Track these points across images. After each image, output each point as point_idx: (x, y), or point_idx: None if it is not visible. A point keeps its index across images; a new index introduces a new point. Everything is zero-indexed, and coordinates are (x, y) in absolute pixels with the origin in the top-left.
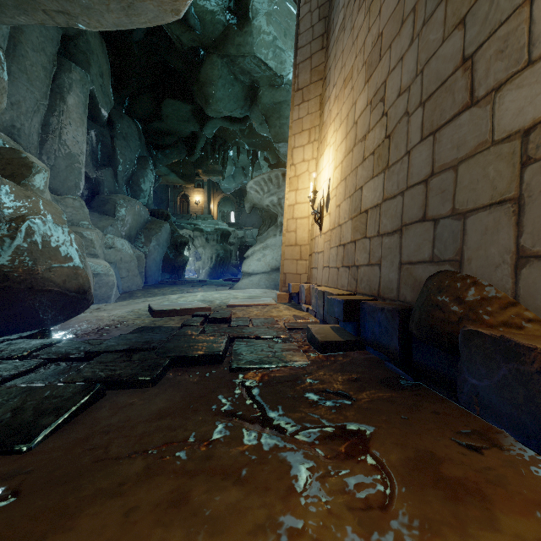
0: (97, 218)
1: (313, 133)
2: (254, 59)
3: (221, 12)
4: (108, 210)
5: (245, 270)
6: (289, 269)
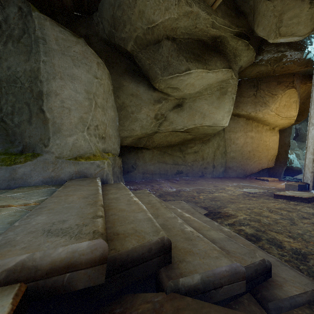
0: (299, 144)
1: None
2: None
3: None
4: (304, 140)
5: None
6: None
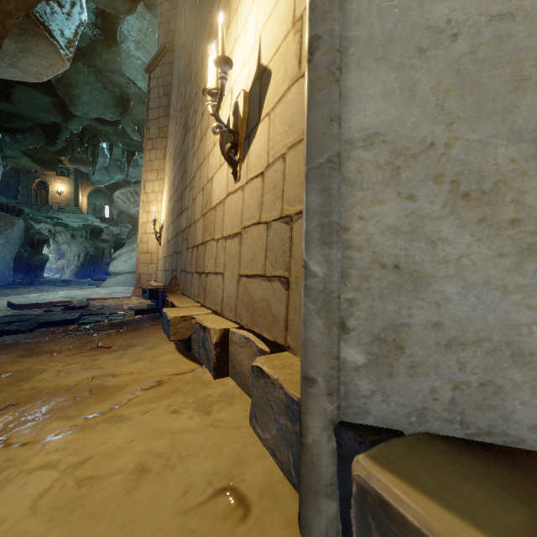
0: None
1: (160, 173)
2: (124, 77)
3: (88, 26)
4: None
5: (112, 271)
6: (143, 270)
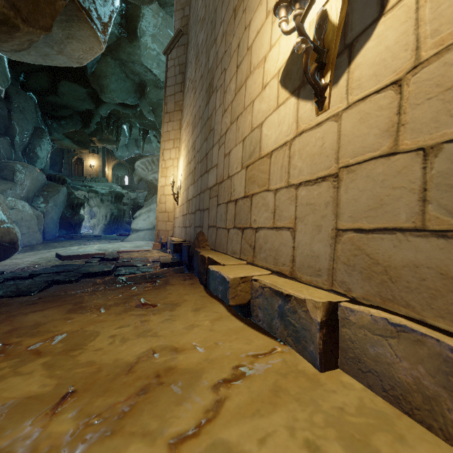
0: None
1: (176, 142)
2: (142, 66)
3: (114, 26)
4: (7, 175)
5: (134, 228)
6: (161, 227)
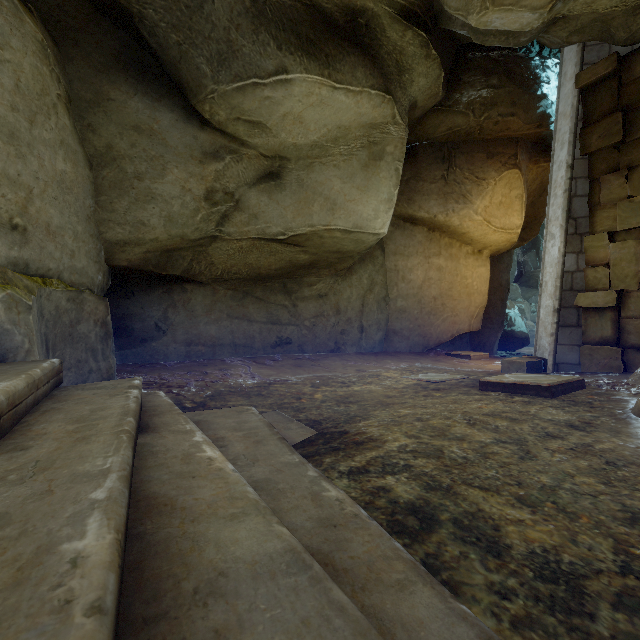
0: (524, 291)
1: None
2: None
3: None
4: (532, 284)
5: None
6: None
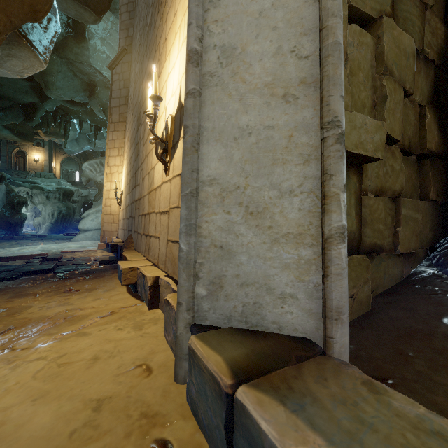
0: None
1: (120, 150)
2: (91, 67)
3: (61, 25)
4: None
5: (81, 228)
6: (107, 228)
